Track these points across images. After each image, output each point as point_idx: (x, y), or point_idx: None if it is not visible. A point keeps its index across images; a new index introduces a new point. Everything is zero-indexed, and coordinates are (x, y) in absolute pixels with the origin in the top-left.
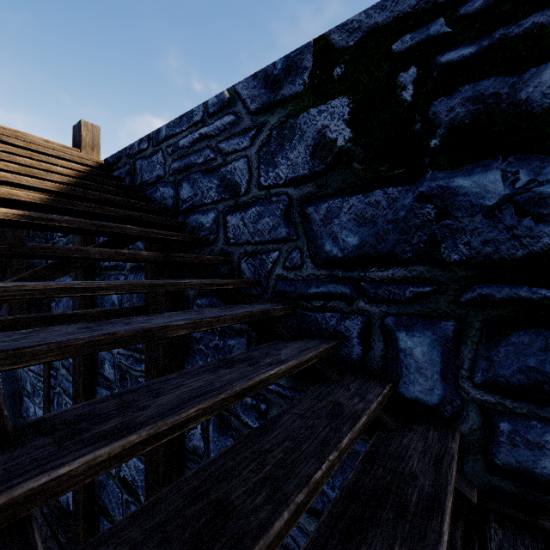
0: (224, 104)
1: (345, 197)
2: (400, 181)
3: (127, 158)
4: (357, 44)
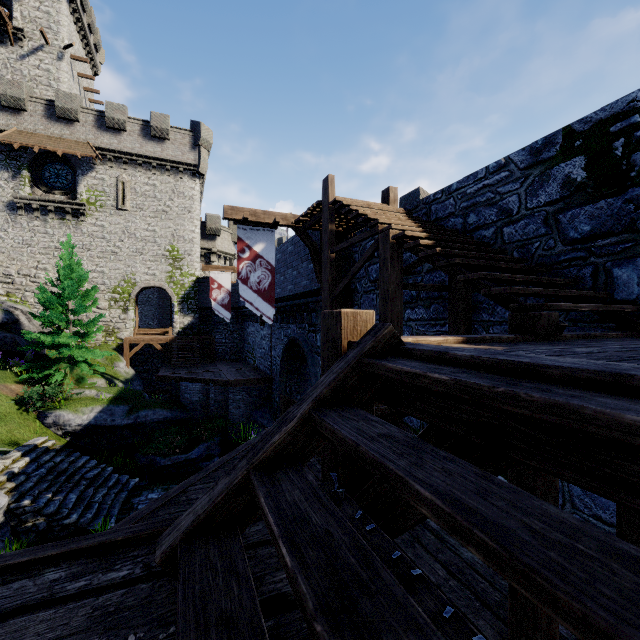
0: (501, 166)
1: (582, 207)
2: (614, 195)
3: (424, 205)
4: (589, 129)
